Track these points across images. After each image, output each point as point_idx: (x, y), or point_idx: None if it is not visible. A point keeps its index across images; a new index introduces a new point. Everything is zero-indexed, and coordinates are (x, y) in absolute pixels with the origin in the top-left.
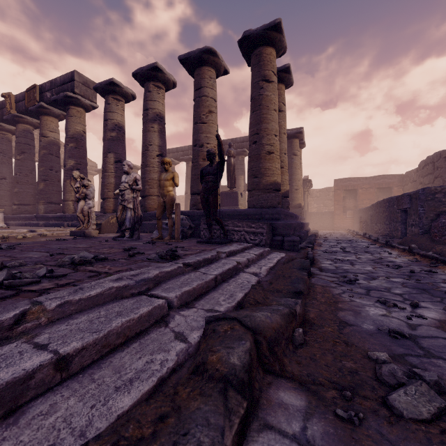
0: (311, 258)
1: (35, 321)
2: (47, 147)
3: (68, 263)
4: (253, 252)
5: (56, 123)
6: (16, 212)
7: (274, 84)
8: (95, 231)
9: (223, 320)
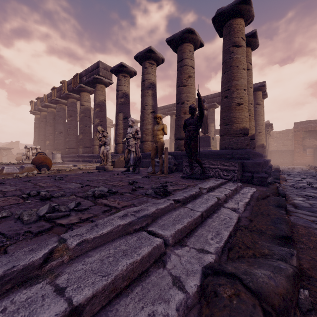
0: (282, 194)
1: (59, 259)
2: (84, 112)
3: (91, 196)
4: (228, 187)
5: (89, 96)
6: (67, 153)
7: (243, 48)
8: (110, 167)
9: (222, 277)
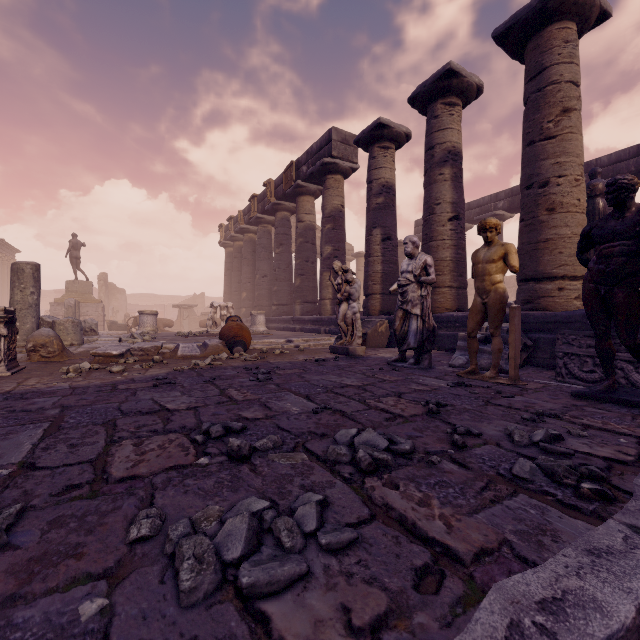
0: None
1: None
2: (303, 234)
3: (346, 460)
4: None
5: (312, 203)
6: (275, 314)
7: None
8: (360, 348)
9: None
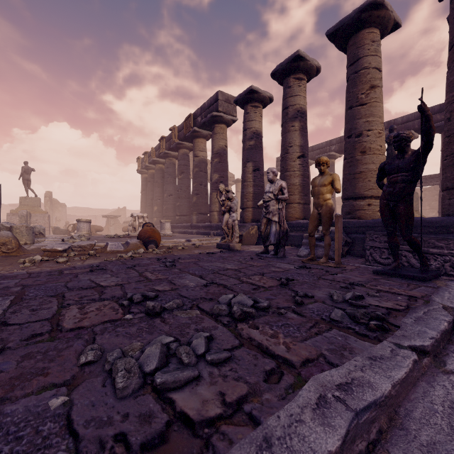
0: None
1: None
2: (198, 165)
3: (225, 313)
4: None
5: (205, 143)
6: (178, 222)
7: None
8: (238, 244)
9: None
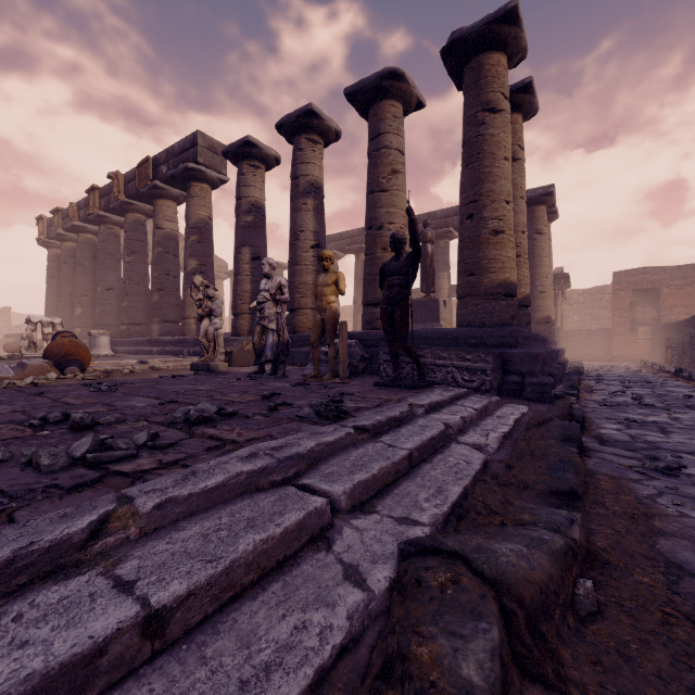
0: (579, 417)
1: (120, 533)
2: (163, 243)
3: (181, 421)
4: (470, 405)
5: (174, 209)
6: (125, 335)
7: (505, 115)
8: (223, 364)
9: (433, 557)
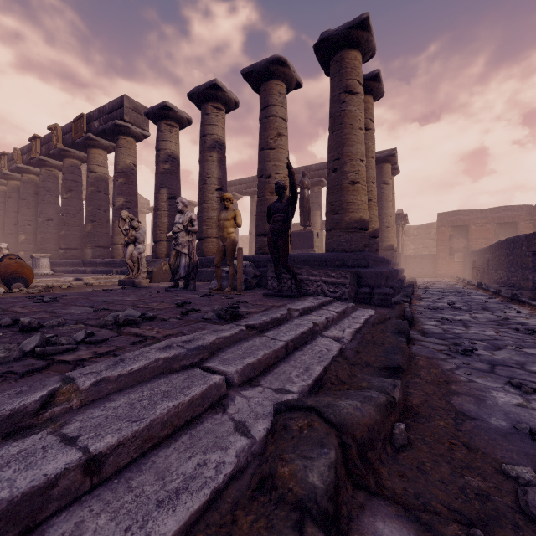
0: (409, 317)
1: (65, 404)
2: (95, 183)
3: (111, 323)
4: (333, 309)
5: (105, 156)
6: (63, 258)
7: (360, 96)
8: (145, 280)
9: (297, 411)
